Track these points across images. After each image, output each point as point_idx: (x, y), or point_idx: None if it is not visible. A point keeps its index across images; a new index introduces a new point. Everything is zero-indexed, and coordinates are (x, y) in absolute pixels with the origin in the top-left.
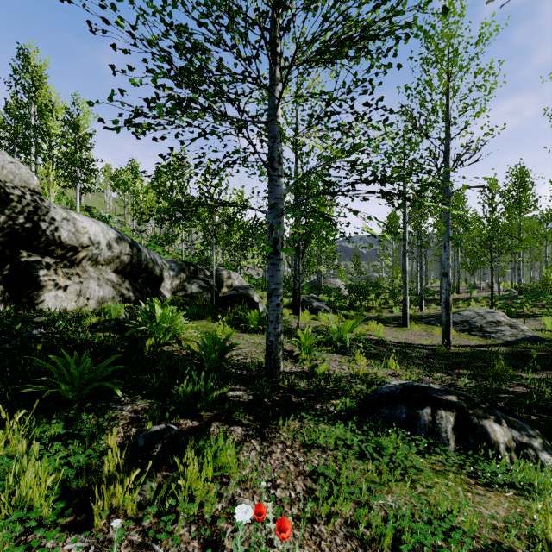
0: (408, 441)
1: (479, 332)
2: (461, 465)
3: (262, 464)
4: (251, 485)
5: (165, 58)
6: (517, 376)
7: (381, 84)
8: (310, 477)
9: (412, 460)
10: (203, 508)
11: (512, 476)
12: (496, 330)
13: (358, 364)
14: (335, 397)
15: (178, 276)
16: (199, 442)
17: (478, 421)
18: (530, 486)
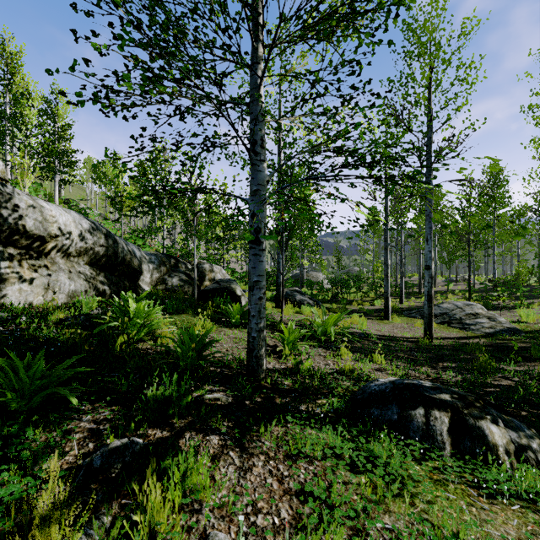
0: (401, 445)
1: (458, 324)
2: (460, 472)
3: (241, 482)
4: (227, 511)
5: (133, 22)
6: (499, 368)
7: (370, 64)
8: (297, 496)
9: (407, 468)
10: None
11: (516, 485)
12: (475, 322)
13: (343, 359)
14: (321, 396)
15: (159, 269)
16: (166, 461)
17: (474, 422)
18: (535, 495)
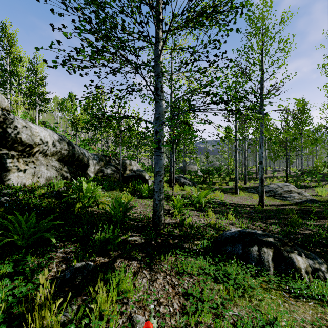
0: (244, 267)
1: (280, 197)
2: (278, 283)
3: (150, 288)
4: (143, 304)
5: (86, 19)
6: (304, 223)
7: (225, 42)
8: (183, 296)
9: (247, 281)
10: (109, 323)
11: (312, 291)
12: (290, 196)
13: (209, 217)
14: (197, 239)
15: (99, 163)
16: (108, 275)
17: (287, 254)
18: (323, 297)
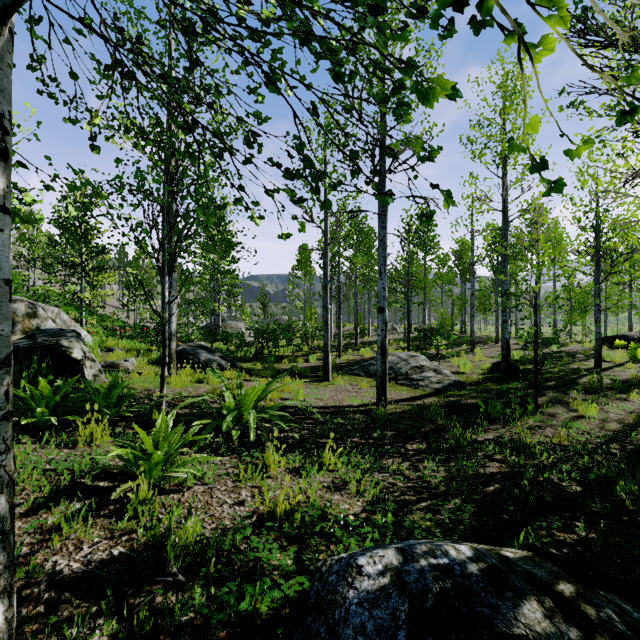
0: None
1: (406, 380)
2: None
3: None
4: None
5: None
6: (472, 441)
7: None
8: None
9: None
10: None
11: None
12: (423, 377)
13: (272, 475)
14: None
15: None
16: None
17: None
18: None
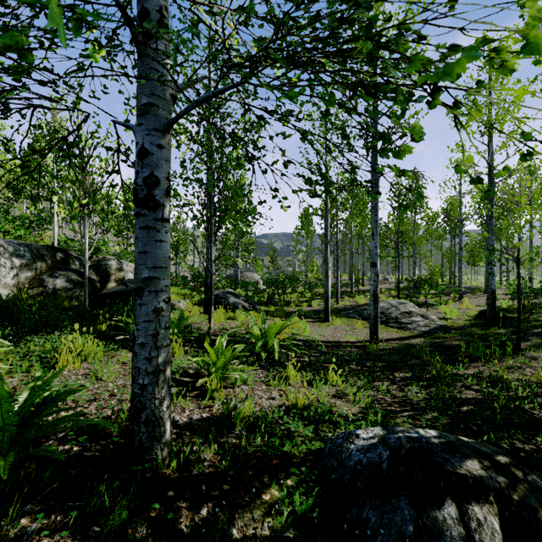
0: None
1: (396, 323)
2: None
3: None
4: None
5: None
6: (453, 374)
7: None
8: None
9: None
10: None
11: None
12: (411, 321)
13: (291, 384)
14: (270, 478)
15: (32, 265)
16: None
17: (540, 521)
18: None
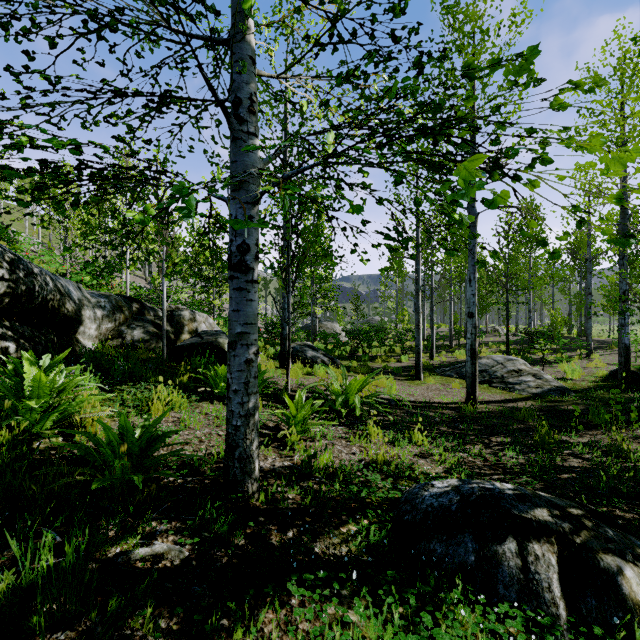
0: (485, 611)
1: (501, 384)
2: None
3: None
4: None
5: None
6: (562, 441)
7: None
8: None
9: None
10: None
11: None
12: (519, 381)
13: (372, 441)
14: (348, 517)
15: (112, 317)
16: None
17: (597, 560)
18: None
